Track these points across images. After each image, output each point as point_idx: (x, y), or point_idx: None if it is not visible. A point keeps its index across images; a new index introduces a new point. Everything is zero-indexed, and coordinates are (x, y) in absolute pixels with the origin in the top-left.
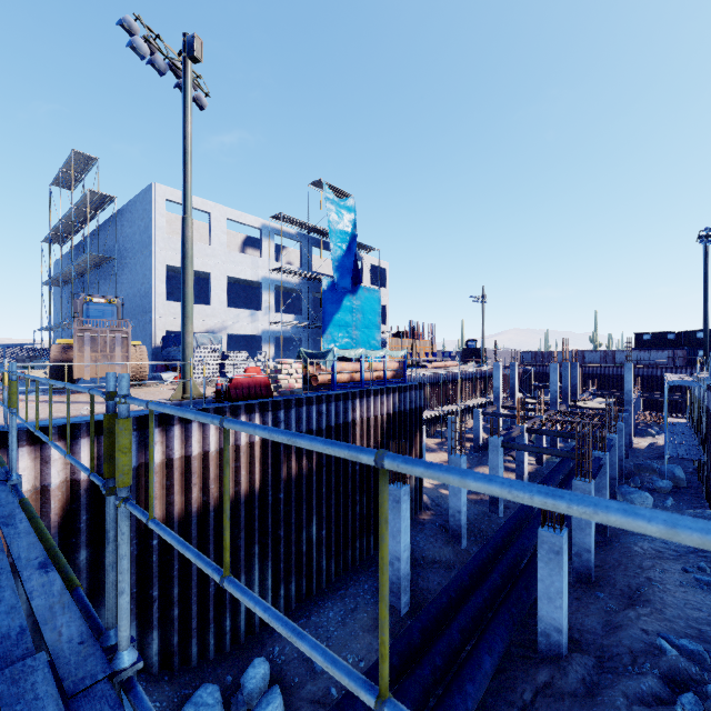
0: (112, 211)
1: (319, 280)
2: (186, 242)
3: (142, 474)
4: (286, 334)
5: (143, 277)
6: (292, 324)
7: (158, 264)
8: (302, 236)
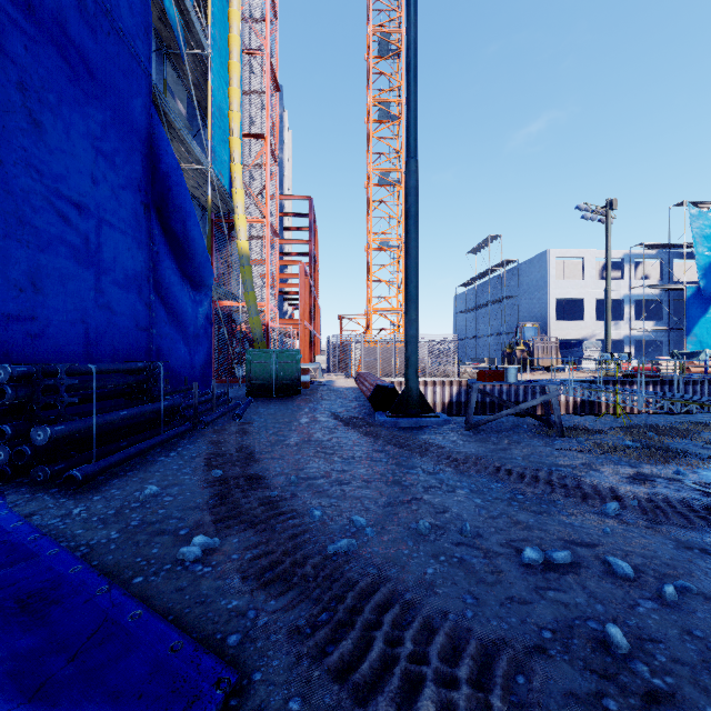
0: (514, 268)
1: (681, 288)
2: (607, 300)
3: (596, 405)
4: (645, 338)
5: (539, 307)
6: (652, 329)
7: (551, 299)
8: (662, 253)
